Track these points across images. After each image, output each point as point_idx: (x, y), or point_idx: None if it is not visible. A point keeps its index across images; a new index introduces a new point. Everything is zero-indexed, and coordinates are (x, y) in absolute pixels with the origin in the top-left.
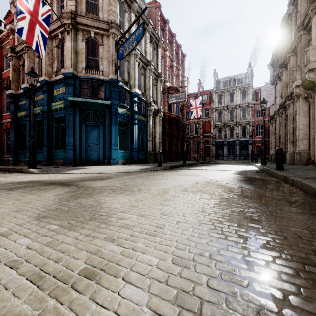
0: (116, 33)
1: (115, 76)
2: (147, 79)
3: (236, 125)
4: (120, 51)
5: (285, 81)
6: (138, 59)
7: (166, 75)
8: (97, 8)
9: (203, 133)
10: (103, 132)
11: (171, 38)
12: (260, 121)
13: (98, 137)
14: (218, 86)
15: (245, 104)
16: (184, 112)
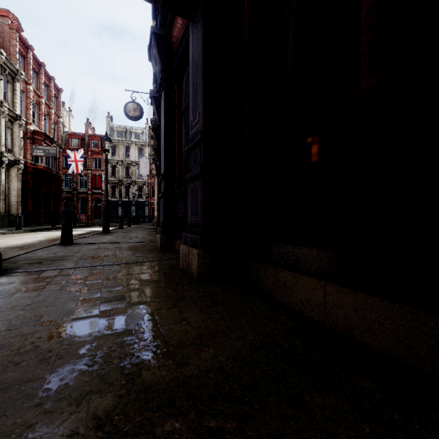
0: None
1: None
2: None
3: (133, 184)
4: None
5: None
6: None
7: (28, 115)
8: None
9: (92, 188)
10: None
11: (37, 67)
12: None
13: None
14: (113, 134)
15: None
16: (60, 162)
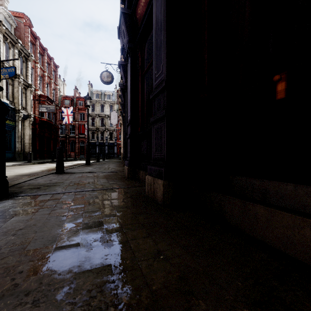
0: None
1: None
2: (16, 89)
3: (106, 130)
4: None
5: None
6: None
7: (36, 84)
8: None
9: (78, 134)
10: None
11: (42, 51)
12: None
13: None
14: (92, 96)
15: None
16: (57, 116)
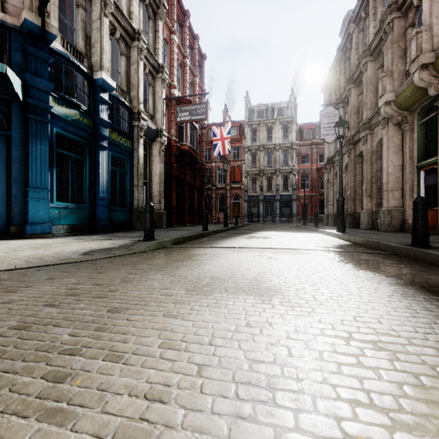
0: None
1: (39, 19)
2: (134, 67)
3: (276, 173)
4: None
5: (354, 105)
6: (111, 17)
7: (172, 76)
8: None
9: (230, 182)
10: (6, 156)
11: (181, 17)
12: (306, 169)
13: None
14: (252, 116)
15: (287, 145)
16: (203, 147)
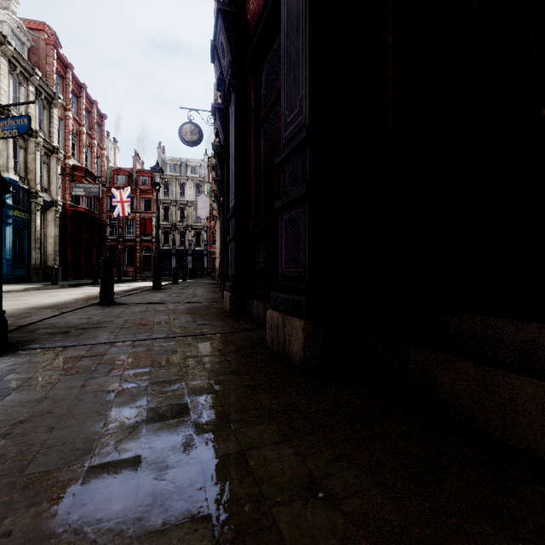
0: None
1: None
2: (32, 156)
3: (189, 229)
4: None
5: None
6: None
7: (67, 148)
8: None
9: (141, 234)
10: None
11: (77, 90)
12: None
13: None
14: (165, 169)
15: None
16: (103, 204)
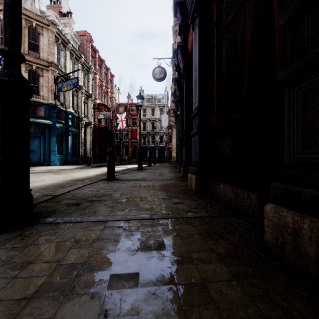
0: (55, 71)
1: (54, 101)
2: (80, 100)
3: (156, 134)
4: (59, 85)
5: None
6: None
7: (96, 94)
8: (38, 47)
9: (131, 138)
10: (43, 141)
11: (100, 63)
12: None
13: (38, 145)
14: (144, 101)
15: None
16: (113, 122)
